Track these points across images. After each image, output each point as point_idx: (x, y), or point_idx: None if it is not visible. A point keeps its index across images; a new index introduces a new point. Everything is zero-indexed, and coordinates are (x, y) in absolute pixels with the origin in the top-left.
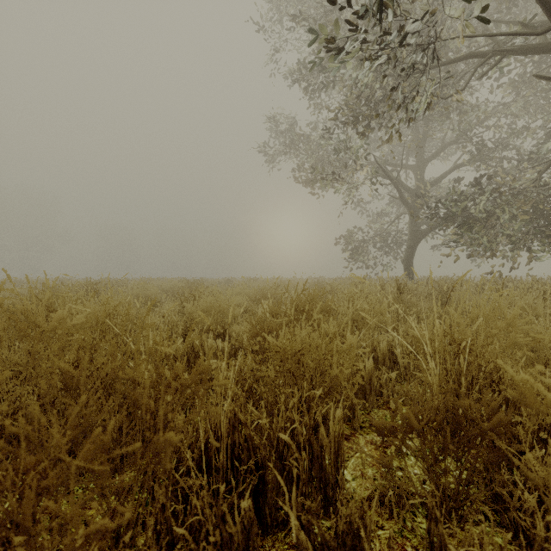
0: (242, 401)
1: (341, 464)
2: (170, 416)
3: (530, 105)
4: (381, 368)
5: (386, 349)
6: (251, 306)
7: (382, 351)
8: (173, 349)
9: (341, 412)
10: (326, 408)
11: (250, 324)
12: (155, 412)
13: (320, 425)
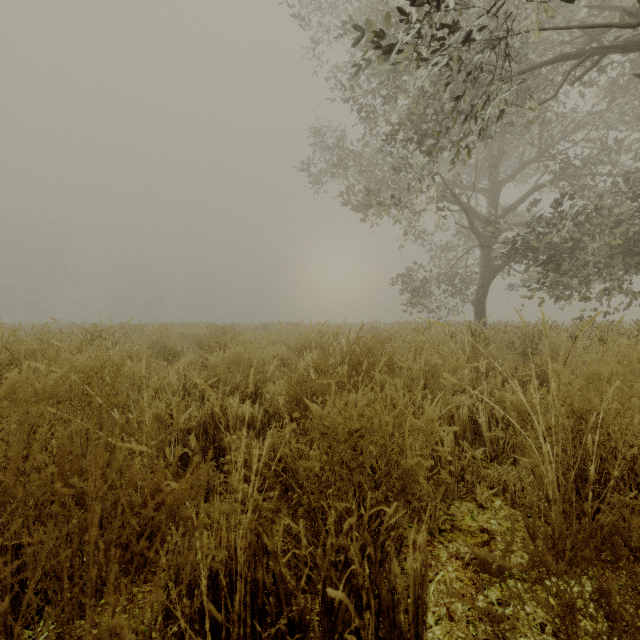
0: (269, 517)
1: (423, 613)
2: (123, 584)
3: (628, 115)
4: (462, 444)
5: (466, 418)
6: (292, 358)
7: (462, 420)
8: (185, 419)
9: (424, 536)
10: (396, 517)
11: (289, 383)
12: (104, 567)
13: (392, 559)
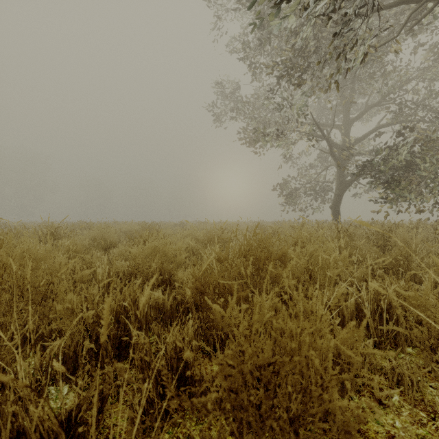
0: None
1: None
2: None
3: None
4: None
5: (353, 307)
6: (199, 249)
7: (350, 310)
8: (97, 310)
9: None
10: None
11: (194, 275)
12: None
13: None
